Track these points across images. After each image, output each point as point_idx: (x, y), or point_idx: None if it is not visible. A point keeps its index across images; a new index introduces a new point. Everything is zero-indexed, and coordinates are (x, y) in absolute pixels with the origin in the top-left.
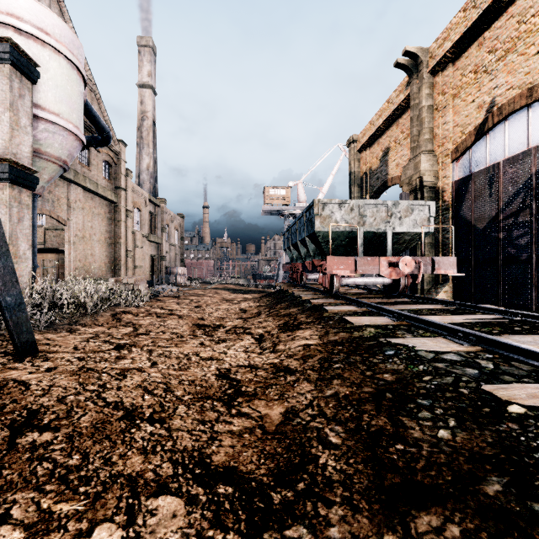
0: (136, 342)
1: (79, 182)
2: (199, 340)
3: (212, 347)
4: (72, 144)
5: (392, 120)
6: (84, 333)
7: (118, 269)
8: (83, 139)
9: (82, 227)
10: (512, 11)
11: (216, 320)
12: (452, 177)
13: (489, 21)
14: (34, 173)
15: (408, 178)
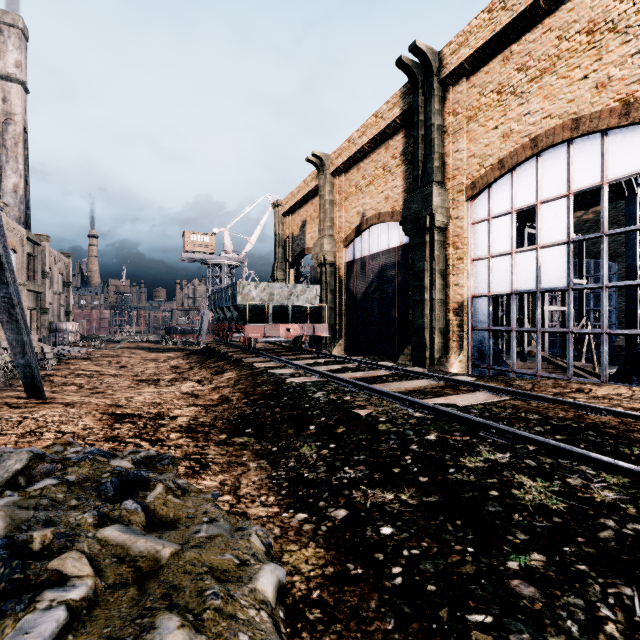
0: (101, 391)
1: None
2: (151, 387)
3: (167, 388)
4: None
5: (308, 199)
6: None
7: None
8: None
9: None
10: (372, 157)
11: (153, 376)
12: (345, 259)
13: (362, 157)
14: None
15: (317, 254)
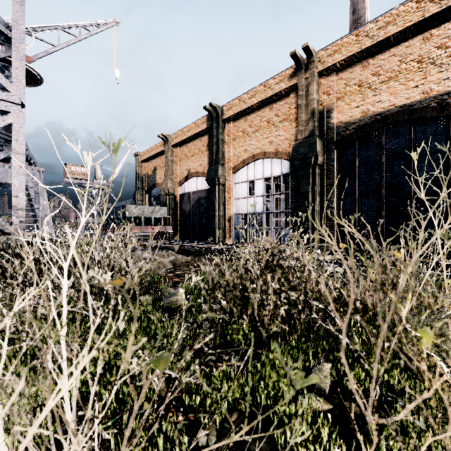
0: None
1: None
2: None
3: None
4: None
5: (158, 155)
6: None
7: None
8: None
9: None
10: (194, 143)
11: None
12: (179, 192)
13: (188, 141)
14: None
15: (164, 188)
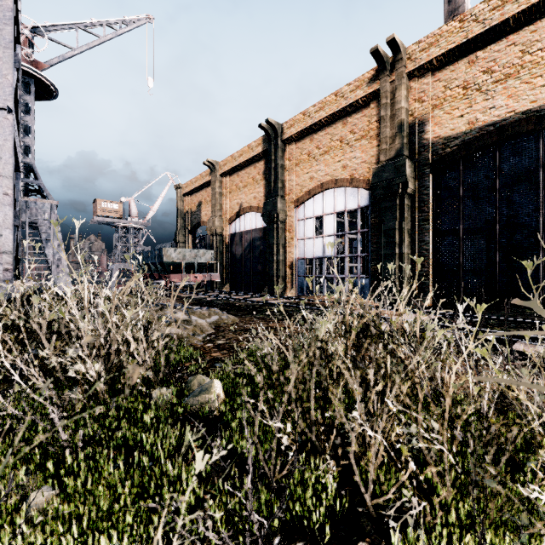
0: None
1: None
2: None
3: None
4: None
5: (203, 187)
6: None
7: None
8: None
9: None
10: (246, 170)
11: None
12: (229, 231)
13: (240, 169)
14: None
15: (210, 227)
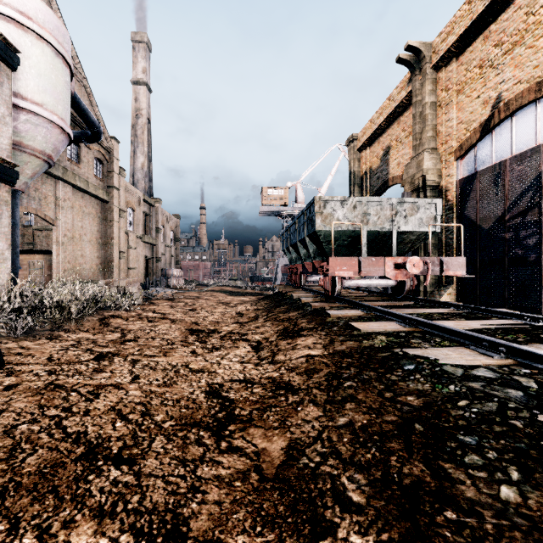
0: (120, 350)
1: (68, 179)
2: (190, 348)
3: (204, 356)
4: (57, 137)
5: (393, 118)
6: (66, 339)
7: (110, 270)
8: (70, 132)
9: (72, 227)
10: (520, 2)
11: (211, 324)
12: (456, 175)
13: (495, 13)
14: (14, 166)
15: (411, 176)
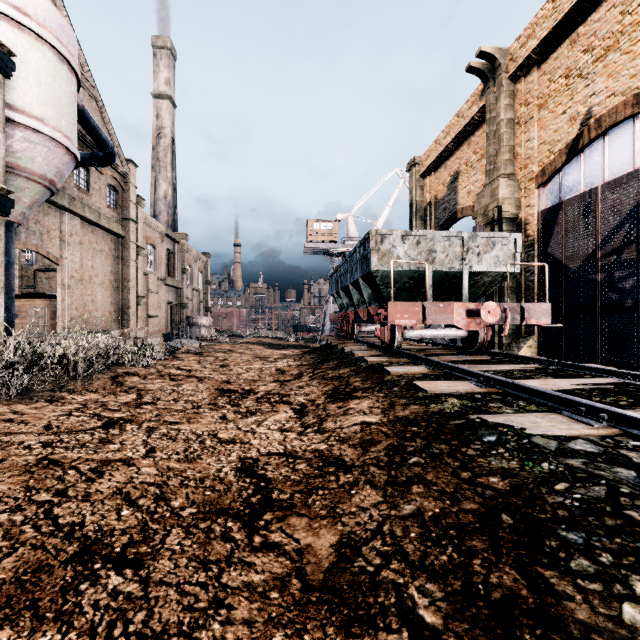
0: (135, 415)
1: (76, 210)
2: (220, 412)
3: (237, 422)
4: (60, 159)
5: (462, 138)
6: (70, 402)
7: (126, 319)
8: (76, 153)
9: (80, 267)
10: None
11: (246, 383)
12: (538, 206)
13: (585, 13)
14: (8, 193)
15: (484, 207)
